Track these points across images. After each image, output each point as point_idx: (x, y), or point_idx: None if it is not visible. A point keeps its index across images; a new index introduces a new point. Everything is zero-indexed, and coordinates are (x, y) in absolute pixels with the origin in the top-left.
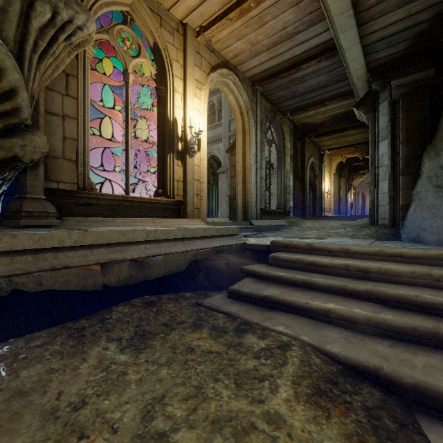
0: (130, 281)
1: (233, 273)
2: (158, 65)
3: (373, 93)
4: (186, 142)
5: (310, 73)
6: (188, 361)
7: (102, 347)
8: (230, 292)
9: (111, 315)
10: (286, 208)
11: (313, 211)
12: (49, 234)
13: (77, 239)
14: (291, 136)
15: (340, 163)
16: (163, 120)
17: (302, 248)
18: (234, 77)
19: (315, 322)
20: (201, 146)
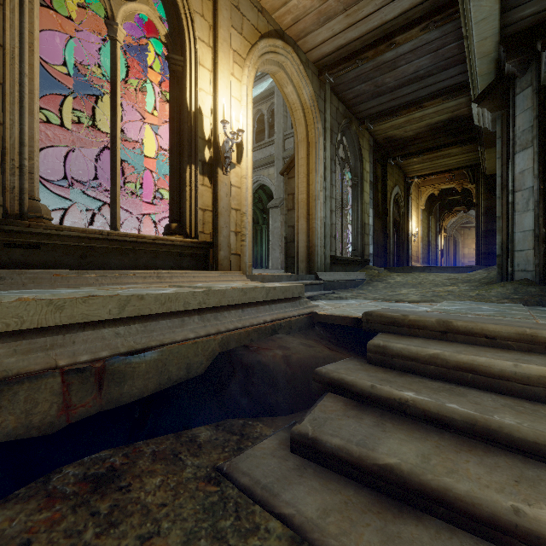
0: (67, 416)
1: (298, 378)
2: (171, 20)
3: (505, 79)
4: (217, 147)
5: (406, 53)
6: None
7: None
8: (294, 439)
9: None
10: (365, 255)
11: (397, 260)
12: None
13: None
14: (371, 154)
15: (430, 196)
16: (180, 110)
17: (428, 329)
18: (294, 58)
19: None
20: (242, 156)
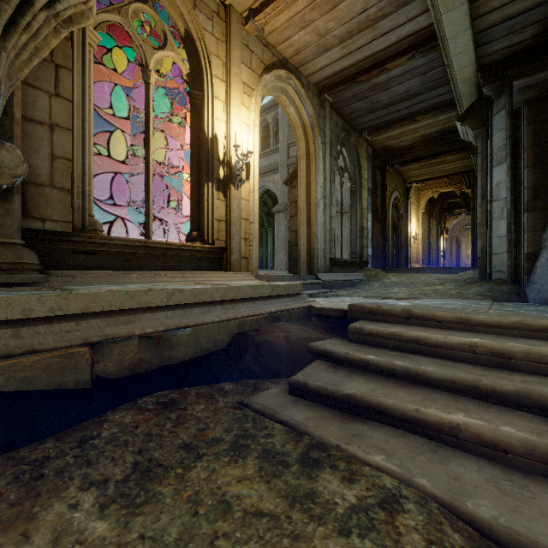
0: (140, 368)
1: (295, 352)
2: (192, 61)
3: (484, 100)
4: (230, 167)
5: (397, 76)
6: (218, 539)
7: (68, 503)
8: (291, 385)
9: (99, 431)
10: (363, 257)
11: (396, 261)
12: (5, 299)
13: (55, 306)
14: (369, 163)
15: (431, 199)
16: (199, 136)
17: (395, 316)
18: (296, 82)
19: (433, 444)
20: (251, 173)
